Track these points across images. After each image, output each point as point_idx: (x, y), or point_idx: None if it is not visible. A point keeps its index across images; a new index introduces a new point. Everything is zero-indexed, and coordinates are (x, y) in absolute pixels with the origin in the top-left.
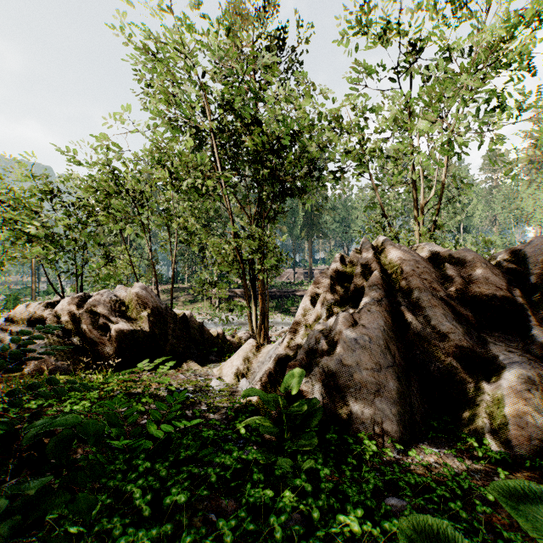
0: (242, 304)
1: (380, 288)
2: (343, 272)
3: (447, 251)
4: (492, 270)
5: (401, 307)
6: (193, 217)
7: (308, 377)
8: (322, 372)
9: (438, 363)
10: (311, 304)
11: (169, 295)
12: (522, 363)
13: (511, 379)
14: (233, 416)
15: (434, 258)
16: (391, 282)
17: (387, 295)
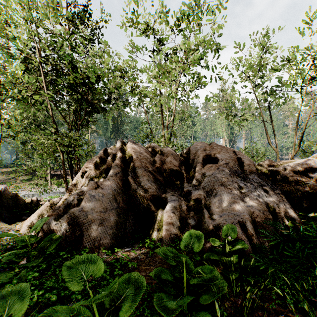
0: (69, 179)
1: (119, 167)
2: (104, 158)
3: (160, 148)
4: (175, 157)
5: (128, 177)
6: (14, 119)
7: (59, 221)
8: (70, 217)
9: (143, 204)
10: (82, 177)
11: (8, 176)
12: (175, 200)
13: (168, 208)
14: (0, 254)
15: (154, 151)
16: (128, 163)
17: (123, 171)
